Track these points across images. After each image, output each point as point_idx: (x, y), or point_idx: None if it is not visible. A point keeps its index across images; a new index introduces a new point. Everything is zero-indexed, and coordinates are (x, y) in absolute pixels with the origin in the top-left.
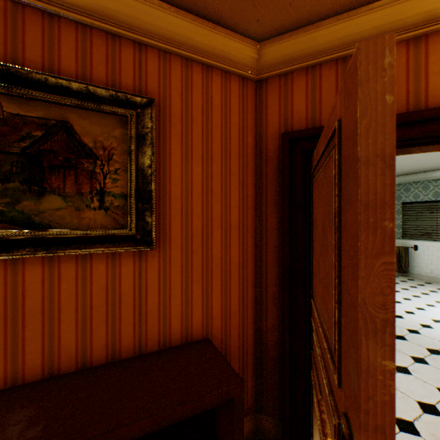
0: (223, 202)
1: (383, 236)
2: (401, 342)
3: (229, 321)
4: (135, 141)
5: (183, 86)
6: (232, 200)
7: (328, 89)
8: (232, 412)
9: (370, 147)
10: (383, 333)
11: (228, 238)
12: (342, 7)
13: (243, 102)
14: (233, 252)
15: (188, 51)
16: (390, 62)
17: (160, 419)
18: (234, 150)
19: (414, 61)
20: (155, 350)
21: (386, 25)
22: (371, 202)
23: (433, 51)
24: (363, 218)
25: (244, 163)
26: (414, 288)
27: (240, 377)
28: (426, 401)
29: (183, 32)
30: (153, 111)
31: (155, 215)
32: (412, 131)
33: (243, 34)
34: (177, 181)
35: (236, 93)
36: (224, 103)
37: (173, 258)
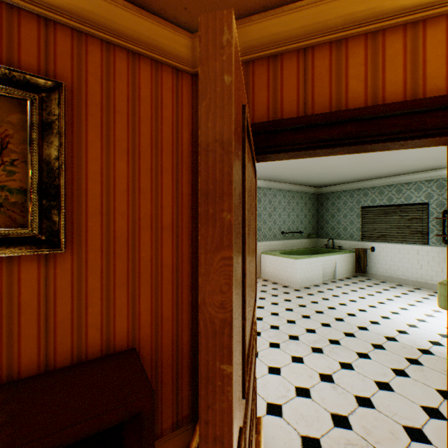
0: (154, 201)
1: (222, 229)
2: (350, 339)
3: (161, 328)
4: (38, 129)
5: (104, 73)
6: (164, 199)
7: (261, 87)
8: (140, 428)
9: (210, 131)
10: (223, 334)
11: (160, 240)
12: (268, 3)
13: (178, 95)
14: (166, 254)
15: (108, 33)
16: (228, 40)
17: (41, 446)
18: (166, 145)
19: (337, 64)
20: (67, 365)
21: (310, 25)
22: (211, 192)
23: (352, 55)
24: (204, 210)
25: (179, 160)
26: (370, 287)
27: (152, 389)
28: (363, 395)
29: (101, 12)
30: (61, 96)
31: (63, 213)
32: (332, 132)
33: (174, 23)
34: (96, 176)
35: (169, 86)
36: (155, 95)
37: (91, 262)
